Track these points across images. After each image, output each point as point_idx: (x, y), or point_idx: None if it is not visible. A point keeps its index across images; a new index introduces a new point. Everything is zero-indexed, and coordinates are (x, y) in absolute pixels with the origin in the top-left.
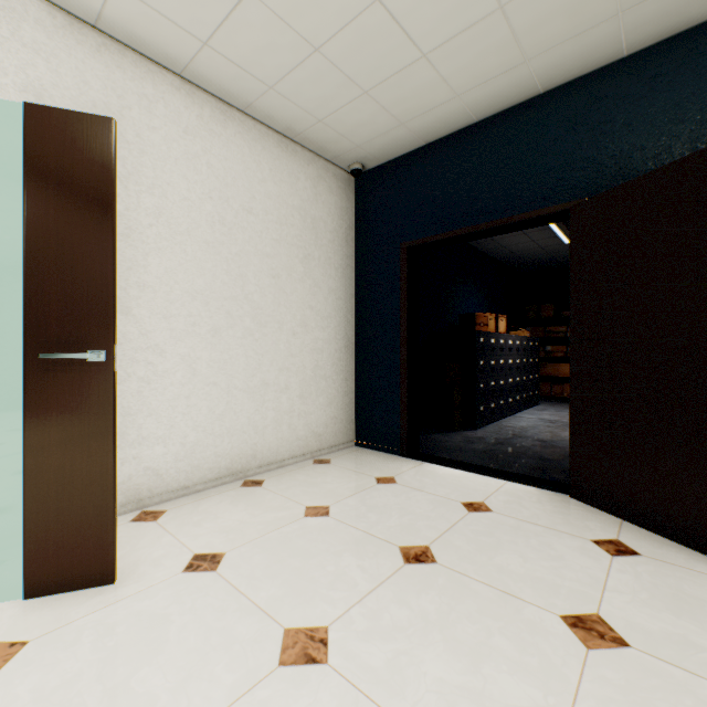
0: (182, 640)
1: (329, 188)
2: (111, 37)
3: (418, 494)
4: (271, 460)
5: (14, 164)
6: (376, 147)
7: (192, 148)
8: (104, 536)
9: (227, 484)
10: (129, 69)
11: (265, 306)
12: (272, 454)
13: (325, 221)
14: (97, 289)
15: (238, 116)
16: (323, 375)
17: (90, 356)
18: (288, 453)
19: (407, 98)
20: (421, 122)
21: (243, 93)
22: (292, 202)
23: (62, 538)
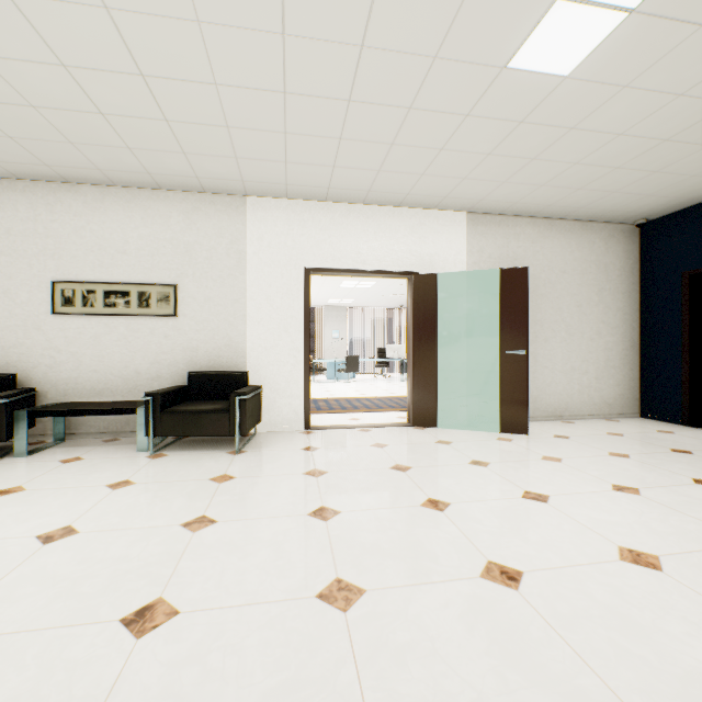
0: (567, 447)
1: (617, 240)
2: (503, 215)
3: (690, 439)
4: (576, 413)
5: (475, 280)
6: (657, 210)
7: (535, 249)
8: (524, 417)
9: (551, 421)
10: (510, 224)
11: (572, 324)
12: (576, 410)
13: (613, 264)
14: (522, 329)
15: (557, 222)
16: (611, 365)
17: (521, 352)
18: (587, 412)
19: (682, 189)
20: (697, 194)
21: (563, 213)
22: (589, 259)
23: (510, 415)
